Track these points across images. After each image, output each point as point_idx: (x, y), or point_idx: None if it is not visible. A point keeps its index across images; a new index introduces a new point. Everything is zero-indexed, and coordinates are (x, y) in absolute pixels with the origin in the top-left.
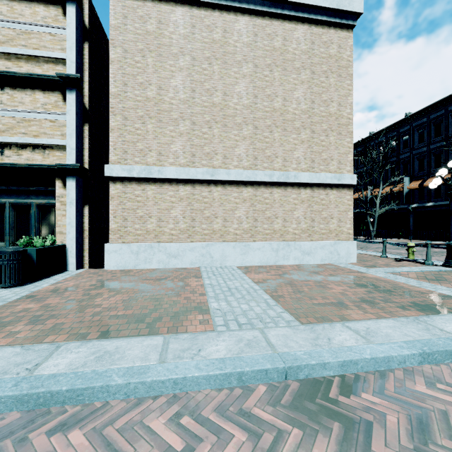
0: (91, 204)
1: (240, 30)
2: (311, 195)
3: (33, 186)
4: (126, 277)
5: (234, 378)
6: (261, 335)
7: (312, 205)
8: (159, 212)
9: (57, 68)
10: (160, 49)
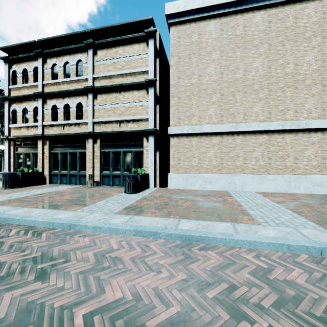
0: (159, 150)
1: (257, 22)
2: (321, 138)
3: (133, 142)
4: (184, 193)
5: (284, 247)
6: (295, 231)
7: (323, 146)
8: (199, 154)
9: (144, 76)
10: (200, 51)
